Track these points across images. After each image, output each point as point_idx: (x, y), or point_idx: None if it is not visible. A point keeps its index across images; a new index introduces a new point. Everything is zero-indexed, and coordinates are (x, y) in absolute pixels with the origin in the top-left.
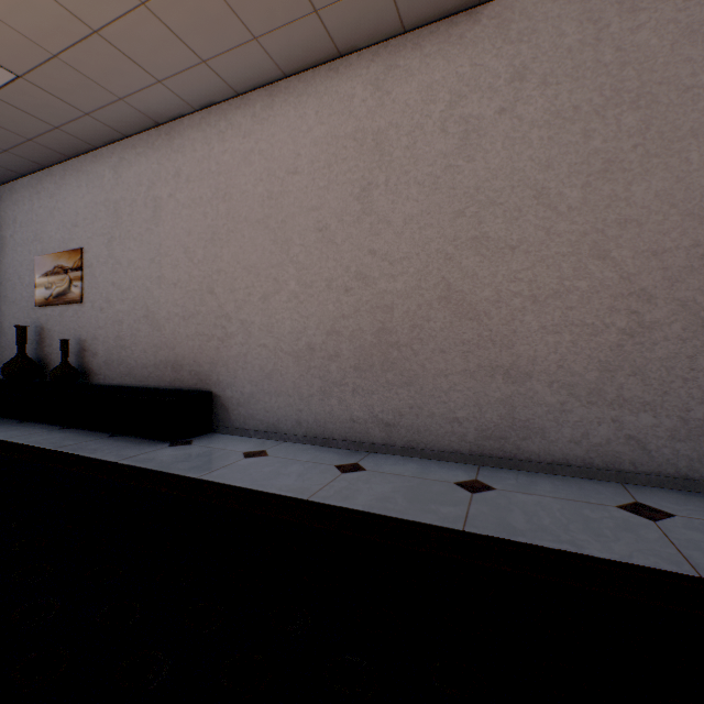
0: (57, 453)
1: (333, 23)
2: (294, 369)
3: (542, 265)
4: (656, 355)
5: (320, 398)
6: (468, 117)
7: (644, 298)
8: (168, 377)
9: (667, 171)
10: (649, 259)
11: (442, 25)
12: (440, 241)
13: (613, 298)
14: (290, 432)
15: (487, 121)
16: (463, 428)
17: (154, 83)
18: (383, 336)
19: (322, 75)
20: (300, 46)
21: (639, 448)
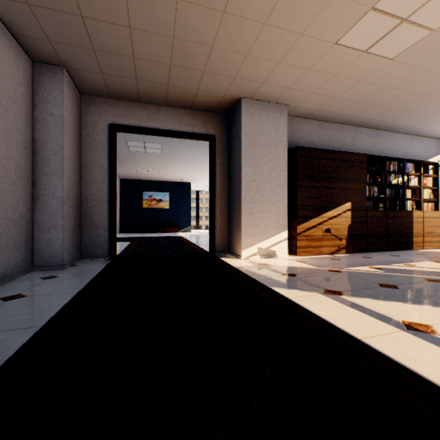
0: None
1: None
2: None
3: None
4: None
5: None
6: None
7: None
8: None
9: None
10: None
11: None
12: None
13: None
14: None
15: None
16: None
17: None
18: None
19: None
20: None
21: None
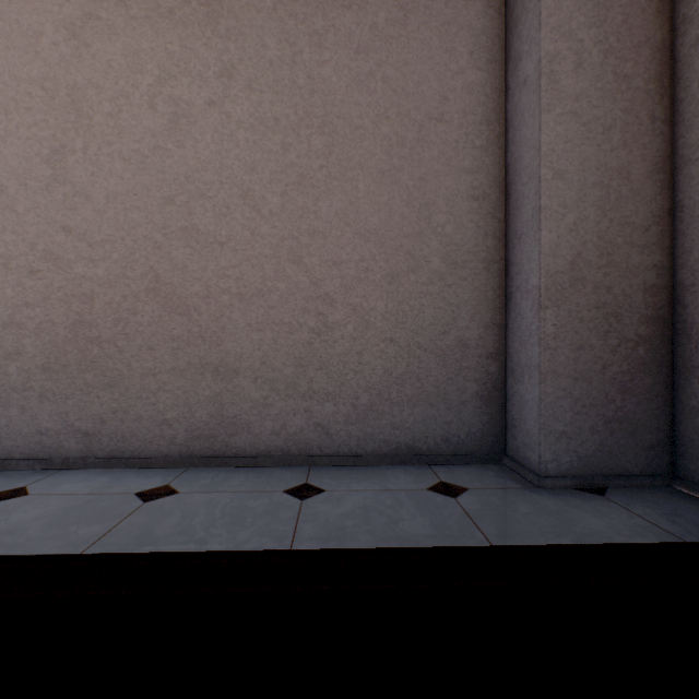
0: None
1: None
2: None
3: (249, 264)
4: (336, 352)
5: None
6: (178, 99)
7: (328, 302)
8: None
9: (344, 193)
10: (332, 267)
11: None
12: (149, 227)
13: (306, 300)
14: None
15: (198, 109)
16: (174, 430)
17: None
18: (81, 329)
19: None
20: None
21: (325, 433)
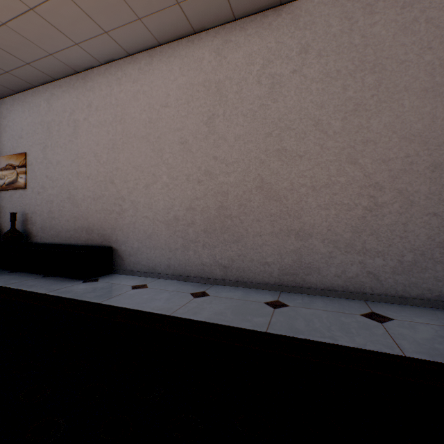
0: (5, 288)
1: (190, 11)
2: (165, 232)
3: (318, 167)
4: (384, 223)
5: (182, 250)
6: (274, 74)
7: (377, 188)
8: (84, 238)
9: (391, 111)
10: (381, 164)
11: (258, 16)
12: (257, 151)
13: (360, 188)
14: (163, 272)
15: (285, 77)
16: (271, 268)
17: (73, 44)
18: (222, 211)
19: (184, 44)
20: (169, 25)
21: (375, 279)
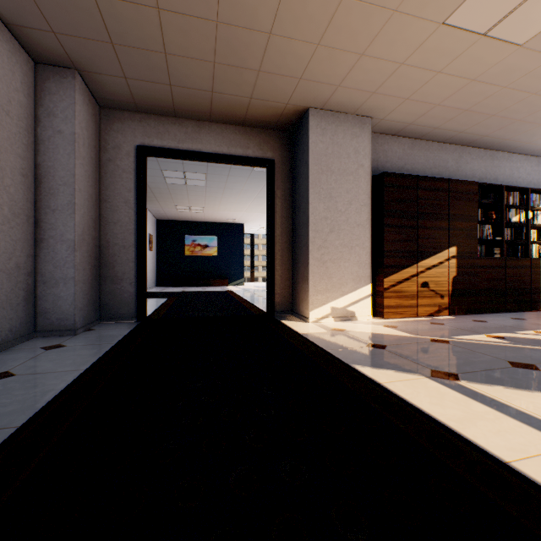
0: None
1: None
2: None
3: None
4: None
5: None
6: None
7: None
8: None
9: None
10: None
11: None
12: None
13: None
14: None
15: None
16: None
17: None
18: None
19: None
20: None
21: None
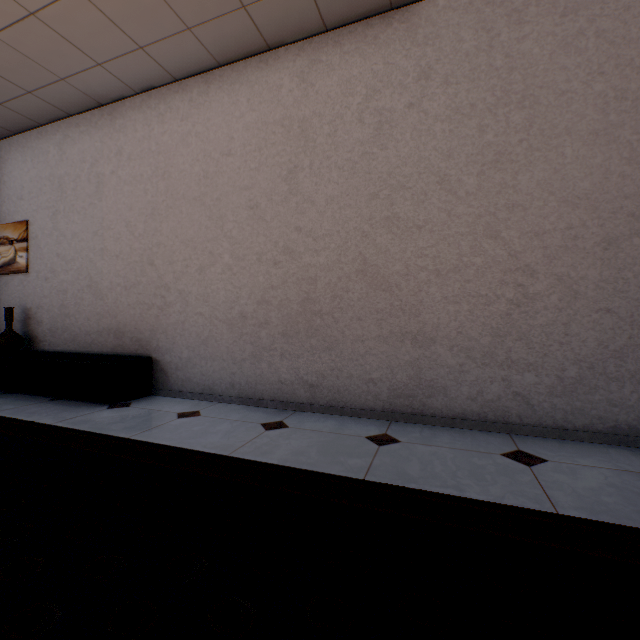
0: None
1: (261, 19)
2: (228, 335)
3: (445, 243)
4: (537, 323)
5: (252, 362)
6: (381, 109)
7: (528, 273)
8: (111, 344)
9: (546, 163)
10: (532, 239)
11: (359, 26)
12: (358, 220)
13: (503, 273)
14: (225, 394)
15: (398, 114)
16: (377, 388)
17: (94, 65)
18: (308, 305)
19: (254, 66)
20: (232, 38)
21: (524, 403)
